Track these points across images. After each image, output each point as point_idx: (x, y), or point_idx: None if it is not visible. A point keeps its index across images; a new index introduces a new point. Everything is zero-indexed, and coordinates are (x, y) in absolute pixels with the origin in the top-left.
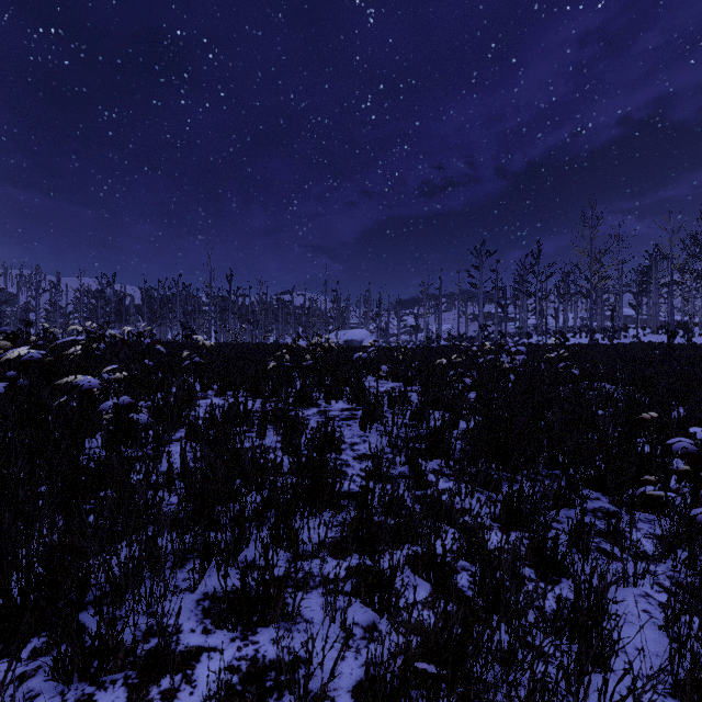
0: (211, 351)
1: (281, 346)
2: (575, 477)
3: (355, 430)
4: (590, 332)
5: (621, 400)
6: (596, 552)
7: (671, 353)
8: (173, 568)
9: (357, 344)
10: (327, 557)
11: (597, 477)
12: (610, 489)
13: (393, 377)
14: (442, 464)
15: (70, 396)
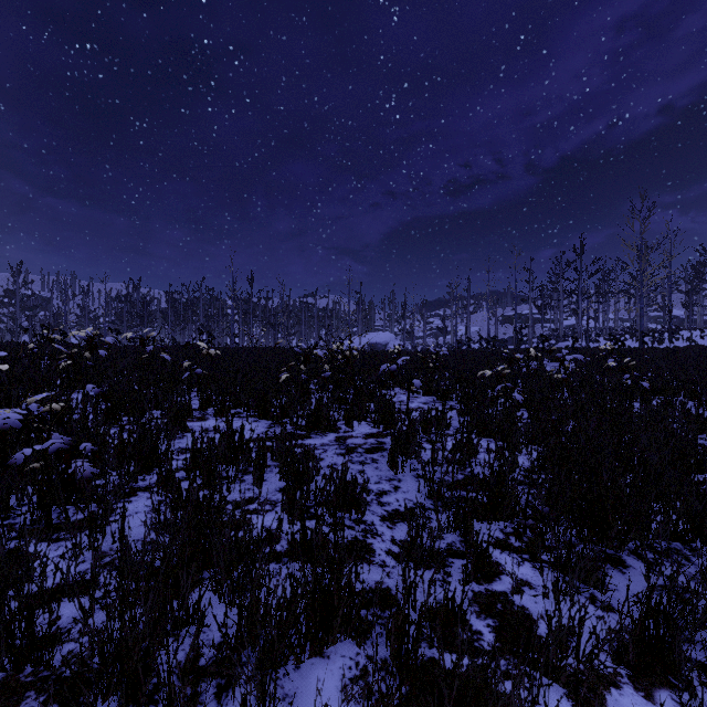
0: (222, 358)
1: (295, 354)
2: None
3: (383, 469)
4: (642, 335)
5: None
6: None
7: None
8: None
9: (381, 348)
10: None
11: None
12: None
13: (425, 390)
14: (507, 529)
15: None
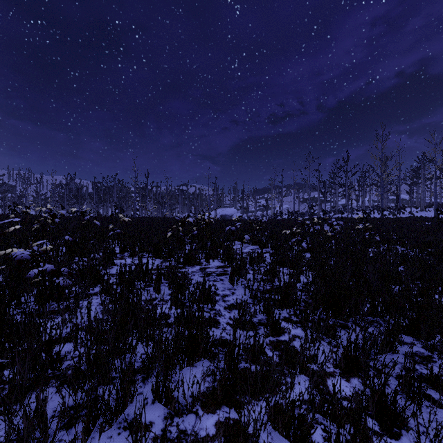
0: (131, 224)
1: (176, 221)
2: (395, 326)
3: (226, 284)
4: (382, 210)
5: (413, 260)
6: (423, 398)
7: (439, 225)
8: (53, 442)
9: (228, 218)
10: (200, 411)
11: (411, 326)
12: (424, 337)
13: (252, 242)
14: (290, 312)
15: (10, 264)
